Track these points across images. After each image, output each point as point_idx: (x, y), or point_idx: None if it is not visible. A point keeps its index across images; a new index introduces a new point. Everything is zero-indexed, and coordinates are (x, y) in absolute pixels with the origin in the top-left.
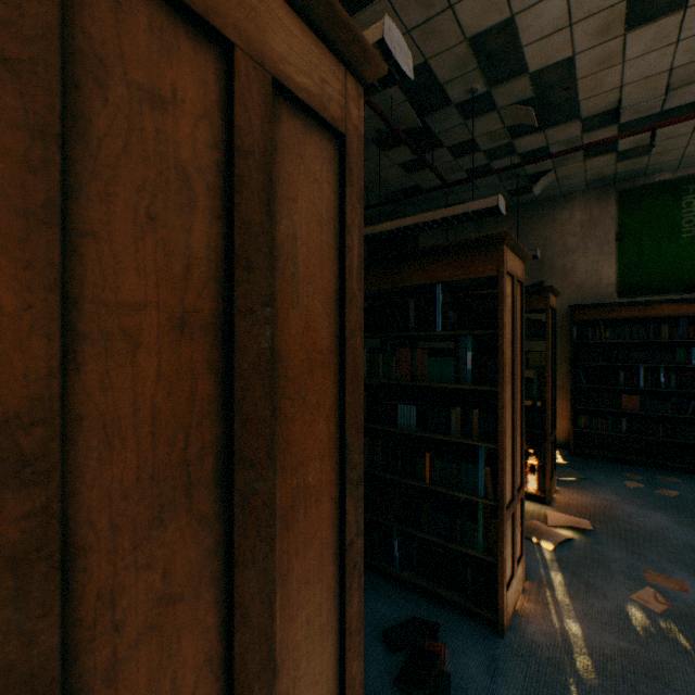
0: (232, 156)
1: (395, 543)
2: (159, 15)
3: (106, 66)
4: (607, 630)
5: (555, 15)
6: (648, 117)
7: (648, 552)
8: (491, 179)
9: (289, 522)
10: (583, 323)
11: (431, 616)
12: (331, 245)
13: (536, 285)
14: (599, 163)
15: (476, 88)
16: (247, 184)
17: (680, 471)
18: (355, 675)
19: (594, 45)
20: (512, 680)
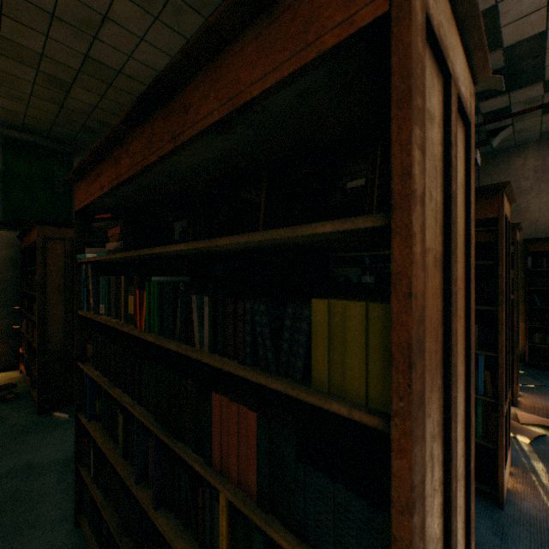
0: (447, 149)
1: None
2: (430, 64)
3: None
4: None
5: None
6: None
7: None
8: None
9: None
10: (537, 253)
11: None
12: (462, 203)
13: None
14: None
15: None
16: (452, 166)
17: None
18: (472, 513)
19: None
20: (519, 543)
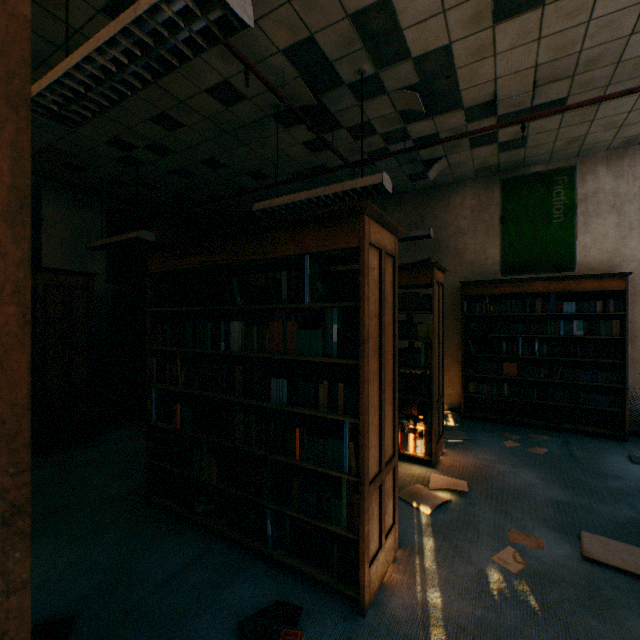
0: None
1: (268, 521)
2: None
3: None
4: (466, 597)
5: None
6: (521, 112)
7: (514, 510)
8: (391, 163)
9: None
10: (473, 297)
11: (297, 598)
12: None
13: (424, 261)
14: (484, 153)
15: (364, 69)
16: None
17: (551, 430)
18: None
19: (467, 34)
20: None
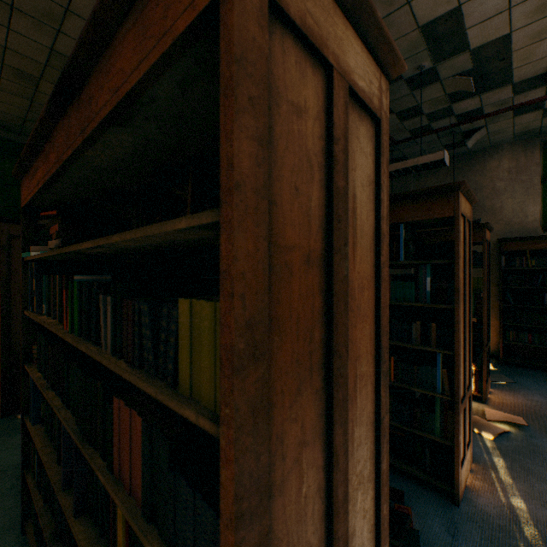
0: (330, 143)
1: None
2: (298, 54)
3: (279, 93)
4: None
5: (496, 2)
6: None
7: None
8: (430, 137)
9: (352, 399)
10: (510, 253)
11: (396, 485)
12: (371, 200)
13: (474, 222)
14: (527, 119)
15: (423, 65)
16: (337, 161)
17: None
18: (384, 516)
19: (529, 22)
20: (470, 540)
